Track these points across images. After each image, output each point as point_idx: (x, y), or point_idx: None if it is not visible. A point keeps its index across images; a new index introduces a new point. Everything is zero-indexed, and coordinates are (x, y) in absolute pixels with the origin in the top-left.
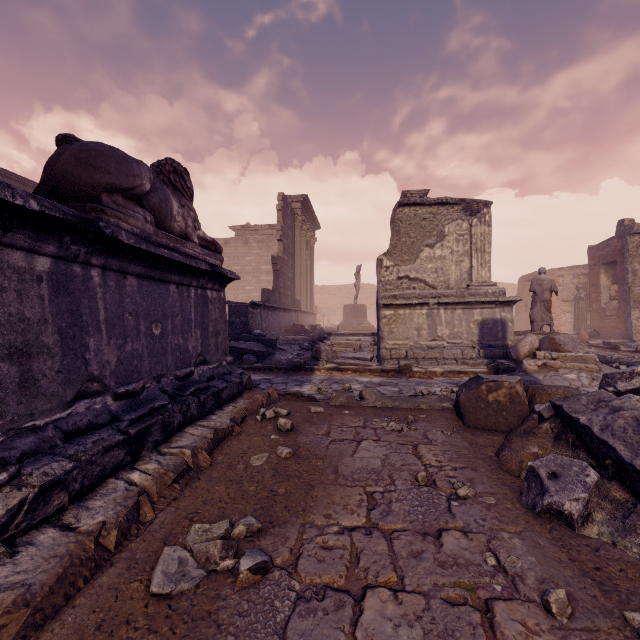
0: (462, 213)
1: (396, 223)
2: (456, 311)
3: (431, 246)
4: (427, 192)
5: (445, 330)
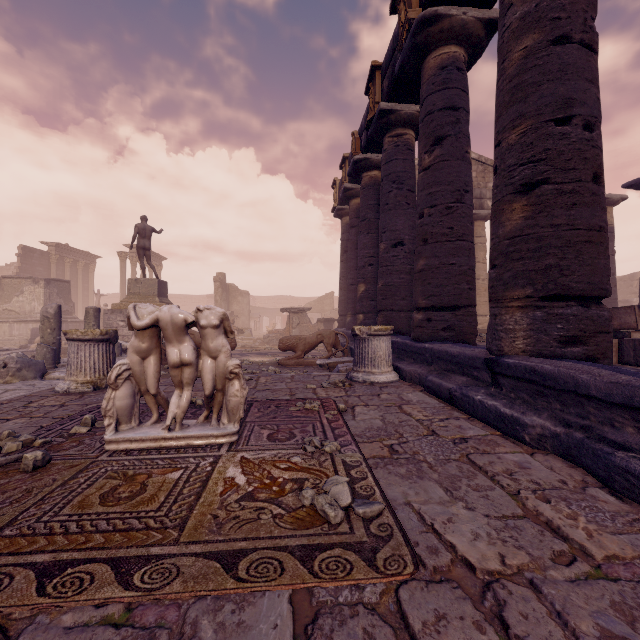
0: (33, 282)
1: (2, 285)
2: (22, 324)
3: (18, 296)
4: None
5: (17, 332)
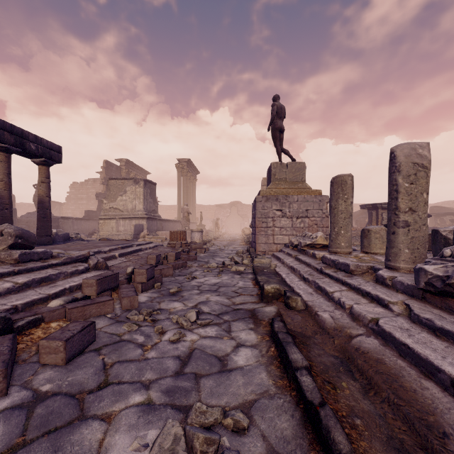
0: (133, 183)
1: (109, 186)
2: (126, 221)
3: (122, 195)
4: (188, 159)
5: (122, 228)
